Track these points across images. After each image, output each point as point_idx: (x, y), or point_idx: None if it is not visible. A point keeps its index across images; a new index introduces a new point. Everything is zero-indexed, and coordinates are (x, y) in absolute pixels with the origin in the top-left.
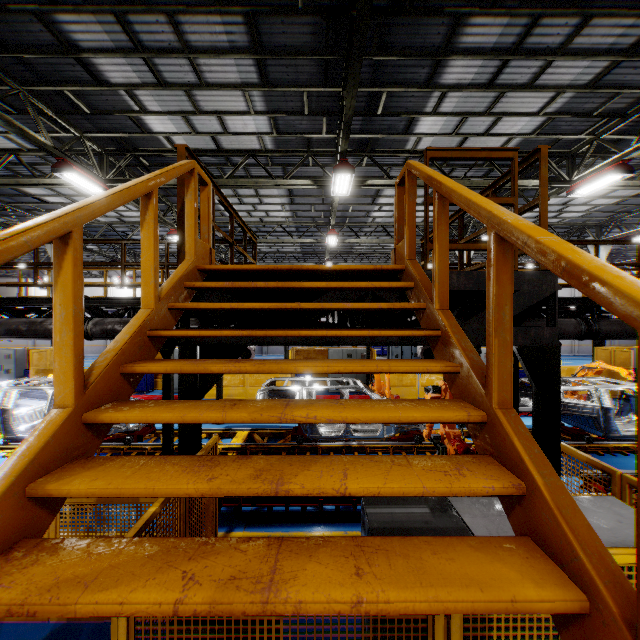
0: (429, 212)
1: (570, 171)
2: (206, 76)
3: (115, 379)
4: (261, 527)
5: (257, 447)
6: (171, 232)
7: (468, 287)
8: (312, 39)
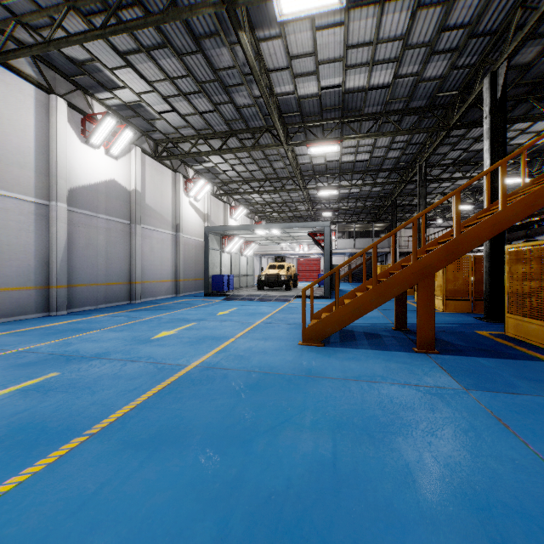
0: None
1: None
2: None
3: None
4: None
5: None
6: None
7: None
8: None
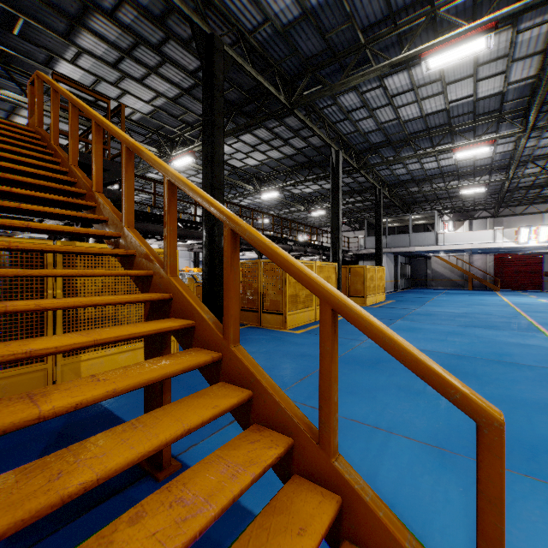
0: None
1: (171, 149)
2: None
3: None
4: None
5: None
6: None
7: (81, 160)
8: None
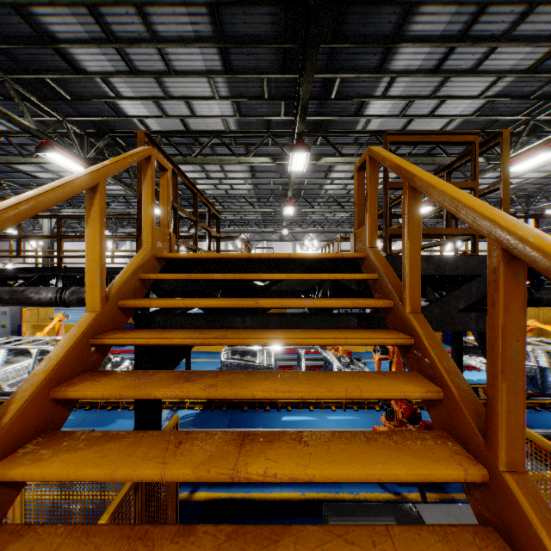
0: None
1: None
2: (174, 64)
3: (43, 408)
4: (223, 487)
5: (221, 401)
6: None
7: (428, 272)
8: (271, 29)
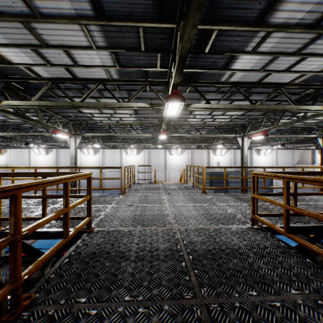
0: (224, 119)
1: None
2: (37, 5)
3: None
4: None
5: None
6: (54, 132)
7: None
8: None
